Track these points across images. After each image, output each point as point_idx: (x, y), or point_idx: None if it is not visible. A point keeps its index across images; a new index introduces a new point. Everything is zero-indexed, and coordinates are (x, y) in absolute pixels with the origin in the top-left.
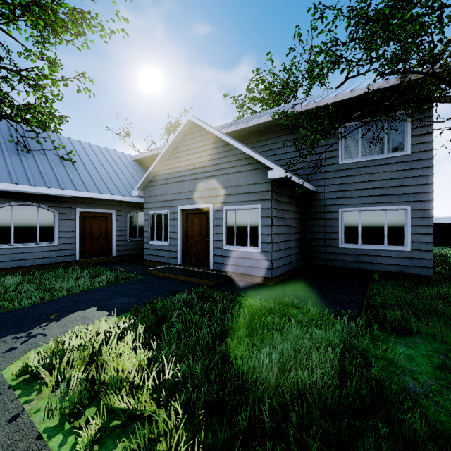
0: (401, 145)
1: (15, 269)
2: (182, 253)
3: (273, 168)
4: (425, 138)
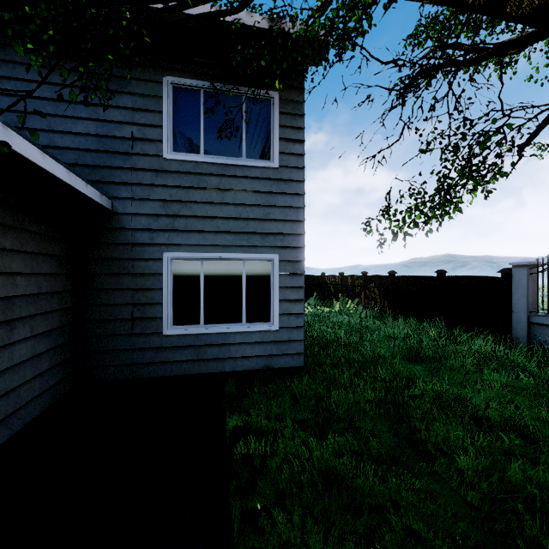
0: (265, 150)
1: None
2: None
3: None
4: (296, 147)
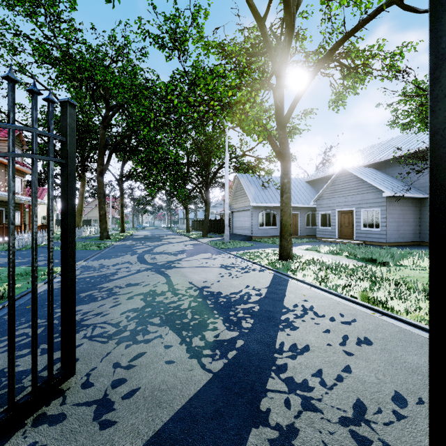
0: None
1: (265, 237)
2: (338, 233)
3: (385, 191)
4: None
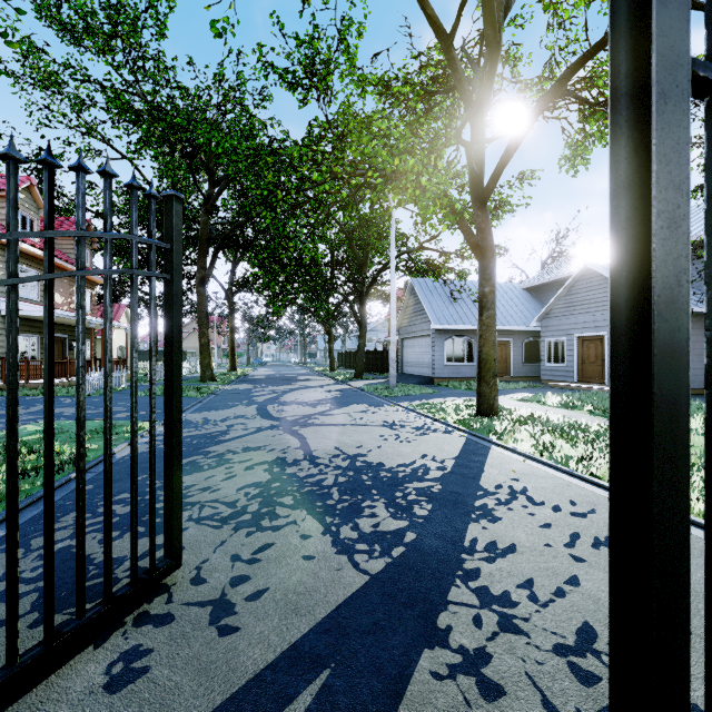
0: None
1: (455, 379)
2: (578, 373)
3: None
4: None
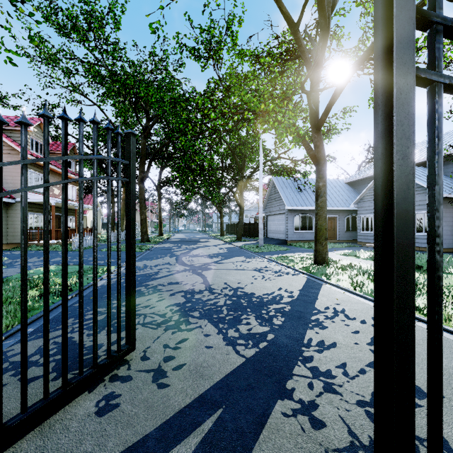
0: None
1: (301, 241)
2: None
3: None
4: None
